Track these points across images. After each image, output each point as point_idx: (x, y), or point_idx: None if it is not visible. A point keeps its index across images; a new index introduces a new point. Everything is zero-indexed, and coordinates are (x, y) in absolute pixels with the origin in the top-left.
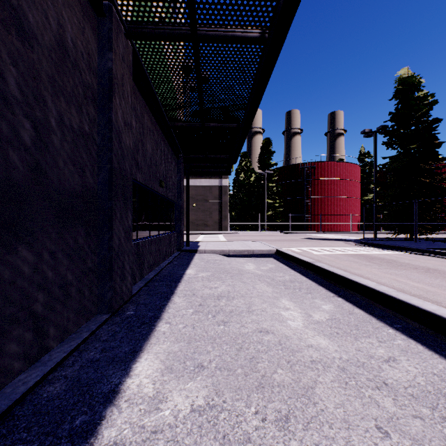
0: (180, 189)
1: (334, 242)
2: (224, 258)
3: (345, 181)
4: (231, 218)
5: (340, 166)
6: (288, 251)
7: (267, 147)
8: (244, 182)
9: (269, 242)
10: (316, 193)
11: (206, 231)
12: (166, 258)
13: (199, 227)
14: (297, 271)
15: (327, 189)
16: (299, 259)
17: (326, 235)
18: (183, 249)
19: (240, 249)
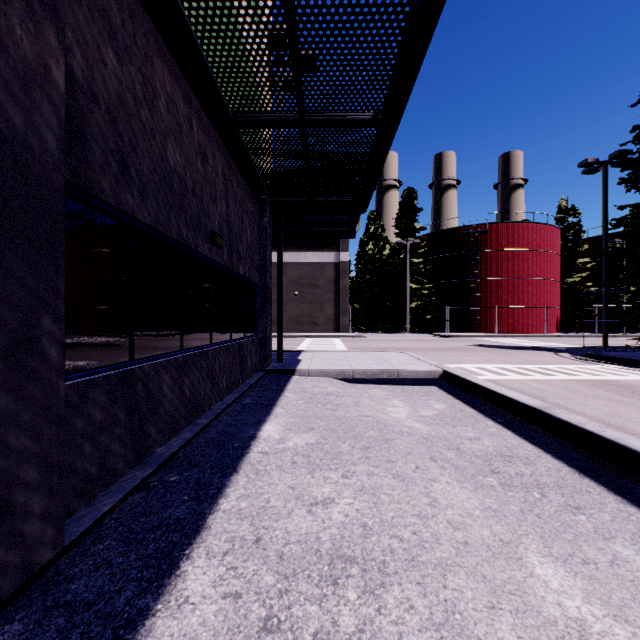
0: (265, 260)
1: (533, 353)
2: (344, 387)
3: (536, 253)
4: (354, 313)
5: (528, 229)
6: (471, 376)
7: (410, 202)
8: (373, 257)
9: (419, 353)
10: (488, 273)
11: (315, 332)
12: (229, 390)
13: (304, 327)
14: (500, 423)
15: (506, 267)
16: (503, 397)
17: (509, 339)
18: (270, 367)
19: (374, 368)
